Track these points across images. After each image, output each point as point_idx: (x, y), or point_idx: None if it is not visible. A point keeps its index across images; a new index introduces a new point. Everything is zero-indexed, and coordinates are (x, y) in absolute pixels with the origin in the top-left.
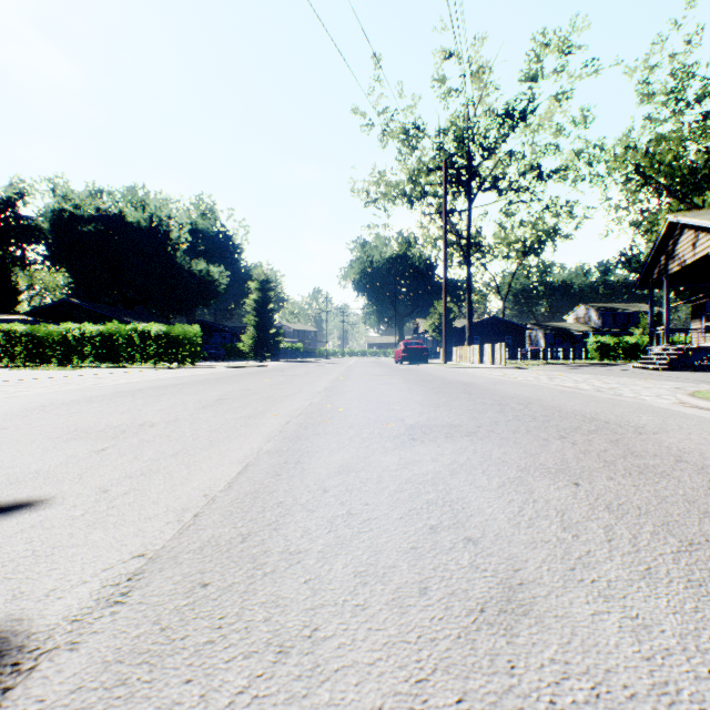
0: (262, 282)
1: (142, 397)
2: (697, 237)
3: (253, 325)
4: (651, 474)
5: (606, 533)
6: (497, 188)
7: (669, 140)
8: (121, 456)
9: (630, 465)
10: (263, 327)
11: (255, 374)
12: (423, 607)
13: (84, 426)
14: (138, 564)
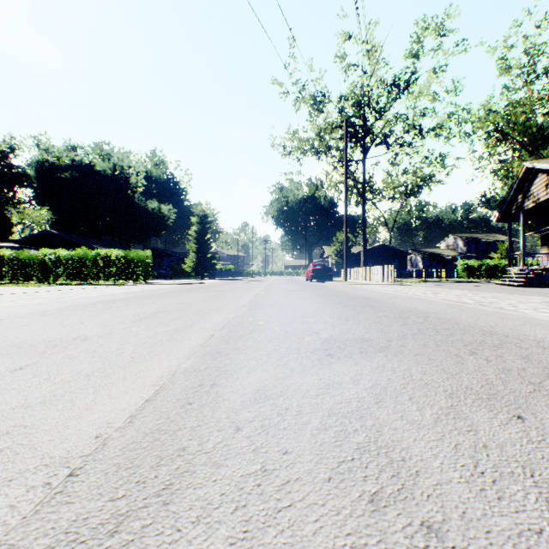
0: (201, 217)
1: (90, 310)
2: None
3: (194, 251)
4: None
5: None
6: (386, 142)
7: (522, 104)
8: (33, 377)
9: None
10: (202, 253)
11: (193, 290)
12: None
13: (21, 340)
14: None
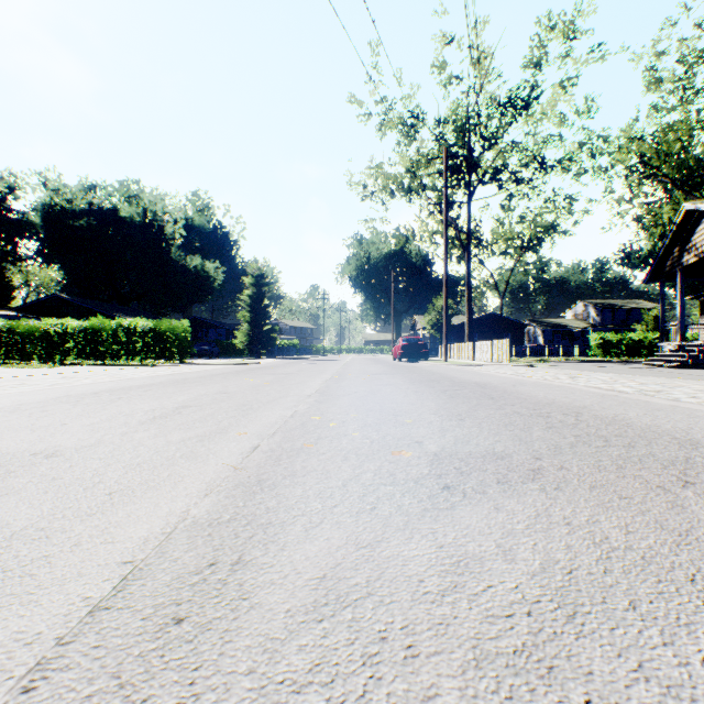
0: (256, 277)
1: (86, 404)
2: None
3: (247, 321)
4: None
5: None
6: (499, 179)
7: (677, 129)
8: None
9: None
10: (258, 323)
11: (243, 372)
12: None
13: None
14: None
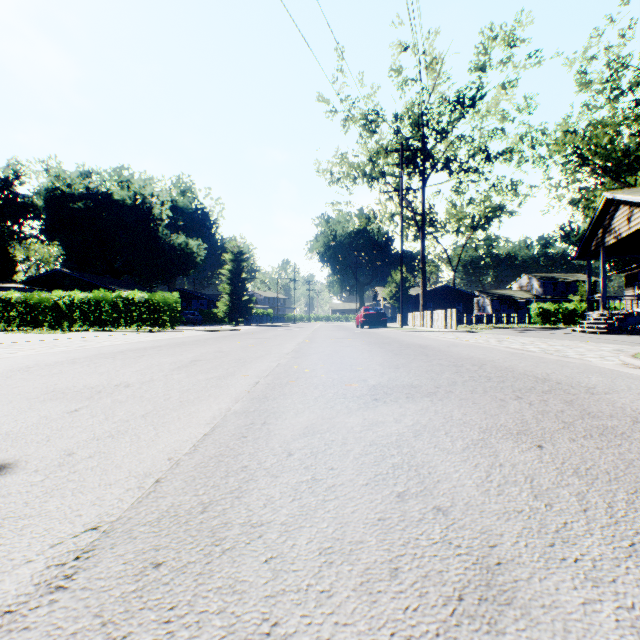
0: (236, 254)
1: (122, 359)
2: (632, 213)
3: (228, 293)
4: (612, 435)
5: (579, 501)
6: (449, 168)
7: (605, 125)
8: (92, 417)
9: (589, 426)
10: (237, 295)
11: (229, 337)
12: (395, 594)
13: (63, 387)
14: (89, 538)
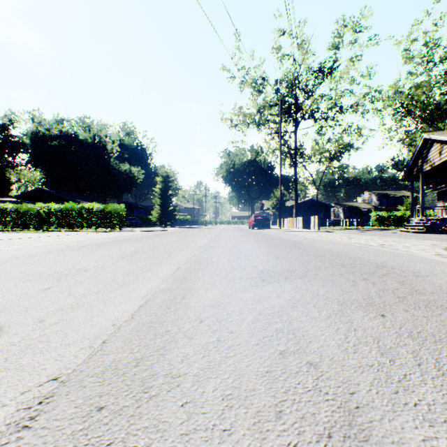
0: (164, 177)
1: (83, 251)
2: (442, 148)
3: (159, 204)
4: (434, 307)
5: (414, 357)
6: (313, 117)
7: (423, 87)
8: (59, 293)
9: (417, 300)
10: (165, 206)
11: (159, 235)
12: (279, 432)
13: (40, 271)
14: (50, 387)
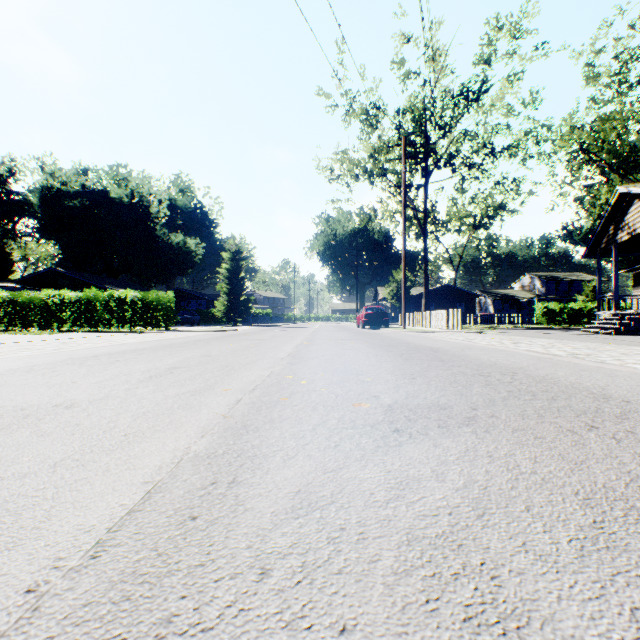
0: (234, 252)
1: (89, 365)
2: None
3: (225, 292)
4: None
5: None
6: (452, 164)
7: (613, 119)
8: None
9: None
10: (235, 294)
11: (223, 338)
12: None
13: None
14: None
